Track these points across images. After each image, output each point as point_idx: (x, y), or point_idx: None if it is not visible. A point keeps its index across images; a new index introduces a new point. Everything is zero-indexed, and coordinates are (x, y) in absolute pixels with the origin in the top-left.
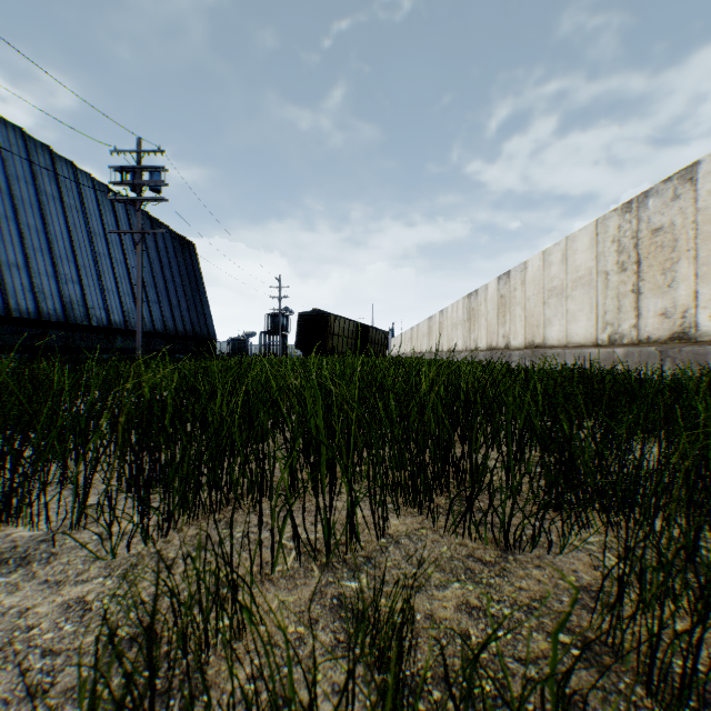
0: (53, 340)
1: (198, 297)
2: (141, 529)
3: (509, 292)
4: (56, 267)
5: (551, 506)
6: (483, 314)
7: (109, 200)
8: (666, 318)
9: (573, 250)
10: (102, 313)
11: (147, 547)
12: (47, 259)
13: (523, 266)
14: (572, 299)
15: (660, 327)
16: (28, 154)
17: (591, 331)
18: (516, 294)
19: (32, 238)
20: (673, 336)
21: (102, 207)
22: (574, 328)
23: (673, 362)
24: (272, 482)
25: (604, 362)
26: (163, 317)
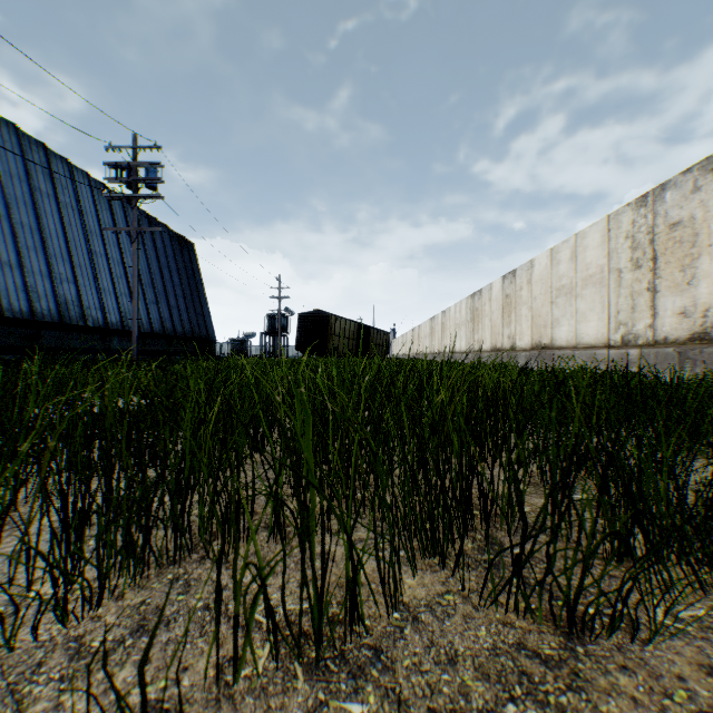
0: (47, 341)
1: (197, 297)
2: (55, 605)
3: (514, 292)
4: (50, 266)
5: (614, 556)
6: (488, 315)
7: (106, 198)
8: (685, 317)
9: (583, 247)
10: (98, 314)
11: (66, 627)
12: (41, 258)
13: (530, 264)
14: (582, 298)
15: (679, 327)
16: (22, 151)
17: (603, 331)
18: (521, 294)
19: (26, 236)
20: (693, 336)
21: (99, 205)
22: (585, 328)
23: (694, 364)
24: (237, 545)
25: (617, 364)
26: (161, 317)
